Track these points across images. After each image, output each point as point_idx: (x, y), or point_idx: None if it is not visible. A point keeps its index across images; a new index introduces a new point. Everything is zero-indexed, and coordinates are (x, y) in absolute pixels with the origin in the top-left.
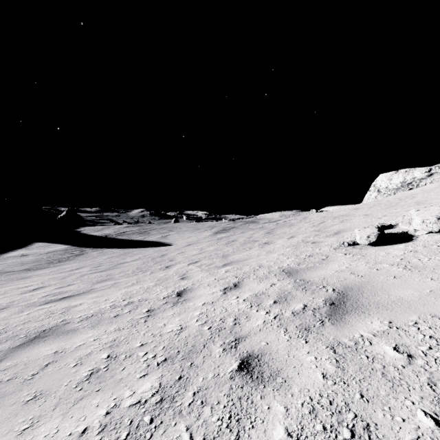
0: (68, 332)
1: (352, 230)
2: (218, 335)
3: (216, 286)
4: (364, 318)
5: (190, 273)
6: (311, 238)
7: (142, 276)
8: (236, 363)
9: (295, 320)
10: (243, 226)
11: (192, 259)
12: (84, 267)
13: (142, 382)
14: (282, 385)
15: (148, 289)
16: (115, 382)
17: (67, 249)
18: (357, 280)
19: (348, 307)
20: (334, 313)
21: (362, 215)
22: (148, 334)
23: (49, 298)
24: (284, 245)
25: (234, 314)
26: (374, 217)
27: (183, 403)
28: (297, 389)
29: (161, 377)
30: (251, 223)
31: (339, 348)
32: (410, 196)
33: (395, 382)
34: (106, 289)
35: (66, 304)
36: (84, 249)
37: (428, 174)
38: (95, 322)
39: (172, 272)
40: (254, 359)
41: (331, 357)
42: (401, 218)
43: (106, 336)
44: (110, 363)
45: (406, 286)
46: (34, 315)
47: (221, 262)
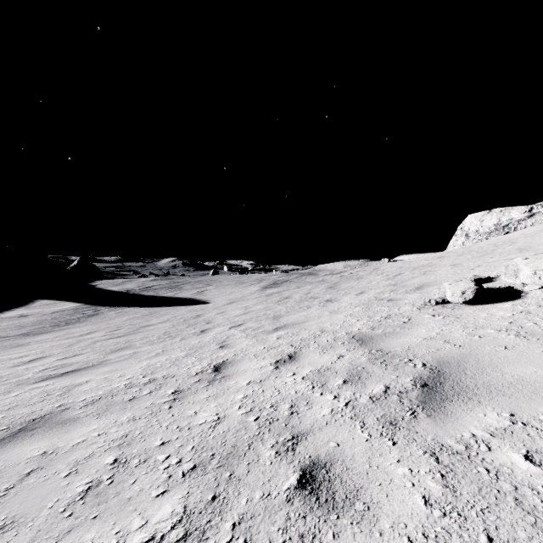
0: (65, 422)
1: (438, 284)
2: (269, 429)
3: (265, 358)
4: (473, 408)
5: (232, 339)
6: (386, 295)
7: (170, 344)
8: (294, 475)
9: (376, 408)
10: (299, 279)
11: (234, 321)
12: (97, 331)
13: (159, 504)
14: (364, 515)
15: (176, 362)
16: (120, 504)
17: (78, 308)
18: (455, 352)
19: (447, 391)
20: (429, 400)
21: (449, 265)
22: (173, 427)
23: (47, 373)
24: (352, 303)
25: (290, 398)
26: (465, 268)
27: (217, 542)
28: (387, 523)
29: (186, 495)
30: (309, 275)
31: (443, 455)
32: (509, 241)
33: (538, 516)
34: (122, 361)
35: (68, 381)
36: (99, 308)
37: (529, 214)
38: (103, 407)
39: (208, 338)
40: (320, 470)
41: (434, 470)
42: (503, 269)
43: (115, 429)
44: (116, 472)
45: (525, 360)
46: (24, 397)
47: (272, 325)
